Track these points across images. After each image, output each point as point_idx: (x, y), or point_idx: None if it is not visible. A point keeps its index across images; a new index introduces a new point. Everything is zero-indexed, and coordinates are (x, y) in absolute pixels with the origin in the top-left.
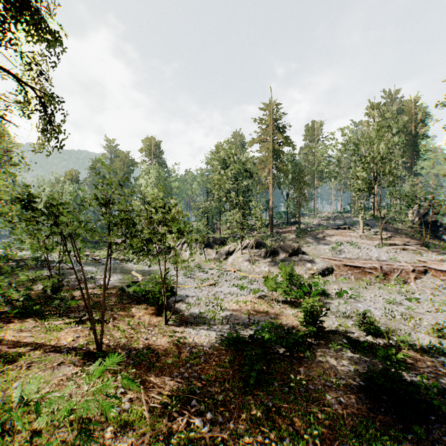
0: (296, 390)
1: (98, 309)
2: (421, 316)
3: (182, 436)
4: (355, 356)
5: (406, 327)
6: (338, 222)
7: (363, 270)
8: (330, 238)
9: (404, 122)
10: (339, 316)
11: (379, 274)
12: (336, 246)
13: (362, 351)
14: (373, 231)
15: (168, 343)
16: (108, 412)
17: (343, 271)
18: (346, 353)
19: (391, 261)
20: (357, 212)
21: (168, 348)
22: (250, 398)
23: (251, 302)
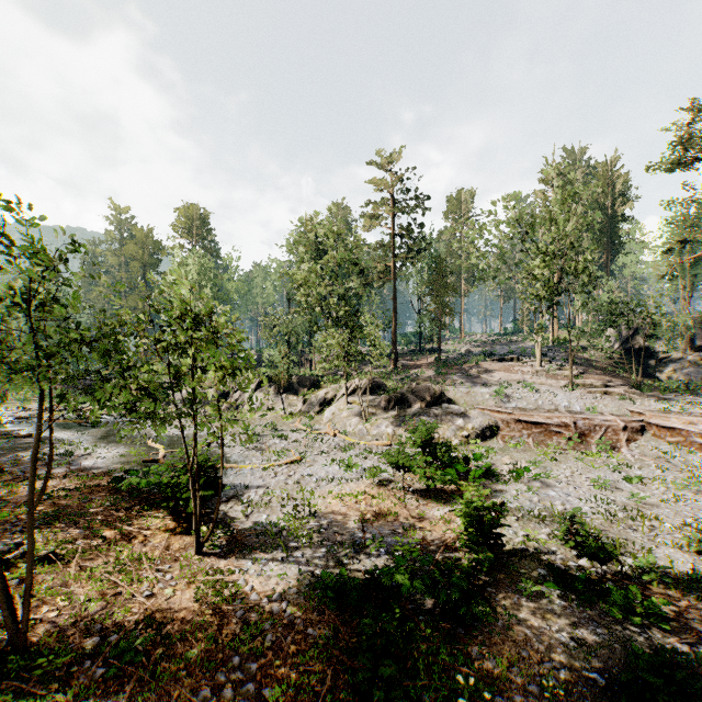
0: None
1: (59, 525)
2: (657, 511)
3: None
4: (568, 607)
5: (639, 534)
6: (499, 350)
7: (547, 428)
8: (491, 376)
9: (596, 196)
10: (522, 516)
11: (572, 435)
12: (502, 389)
13: (581, 597)
14: (556, 364)
15: (197, 603)
16: None
17: (514, 430)
18: (551, 601)
19: (590, 413)
20: (534, 333)
21: (197, 614)
22: None
23: (365, 494)
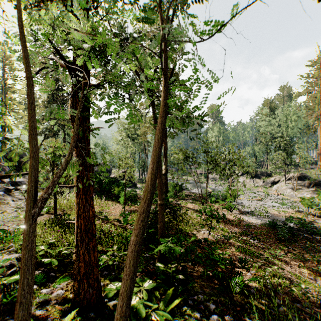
0: (309, 248)
1: (196, 200)
2: None
3: (244, 239)
4: None
5: None
6: None
7: None
8: None
9: None
10: None
11: None
12: None
13: None
14: None
15: (233, 219)
16: (215, 226)
17: None
18: None
19: None
20: None
21: (234, 220)
22: (279, 244)
23: (288, 212)
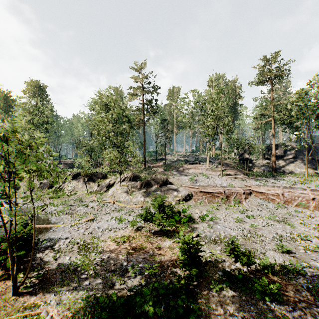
0: None
1: None
2: (262, 232)
3: None
4: (235, 294)
5: (258, 245)
6: (191, 159)
7: (213, 194)
8: (188, 171)
9: (229, 94)
10: (207, 241)
11: (223, 197)
12: (193, 177)
13: (241, 288)
14: (215, 165)
15: None
16: None
17: (199, 196)
18: (227, 292)
19: (230, 187)
20: (207, 151)
21: None
22: None
23: (129, 237)
